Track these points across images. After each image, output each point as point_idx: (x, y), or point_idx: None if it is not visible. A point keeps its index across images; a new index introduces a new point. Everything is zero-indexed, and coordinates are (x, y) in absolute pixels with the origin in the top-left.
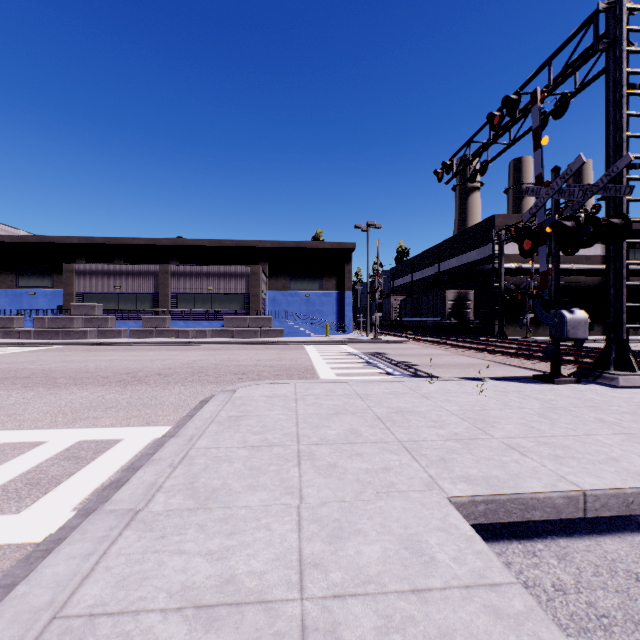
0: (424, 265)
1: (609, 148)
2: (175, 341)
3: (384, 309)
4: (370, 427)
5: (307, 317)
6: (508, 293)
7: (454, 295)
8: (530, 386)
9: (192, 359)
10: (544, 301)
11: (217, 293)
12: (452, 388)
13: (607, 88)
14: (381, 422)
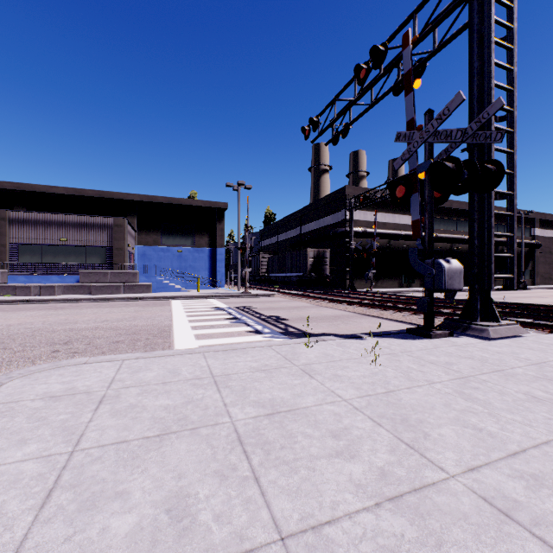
0: (288, 228)
1: (474, 98)
2: (6, 299)
3: (254, 266)
4: (219, 479)
5: (179, 272)
6: (356, 252)
7: (314, 253)
8: (412, 343)
9: (8, 323)
10: (419, 250)
11: (72, 245)
12: (335, 353)
13: (472, 38)
14: (243, 454)
